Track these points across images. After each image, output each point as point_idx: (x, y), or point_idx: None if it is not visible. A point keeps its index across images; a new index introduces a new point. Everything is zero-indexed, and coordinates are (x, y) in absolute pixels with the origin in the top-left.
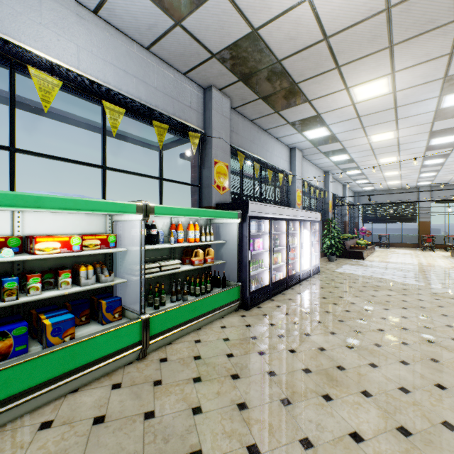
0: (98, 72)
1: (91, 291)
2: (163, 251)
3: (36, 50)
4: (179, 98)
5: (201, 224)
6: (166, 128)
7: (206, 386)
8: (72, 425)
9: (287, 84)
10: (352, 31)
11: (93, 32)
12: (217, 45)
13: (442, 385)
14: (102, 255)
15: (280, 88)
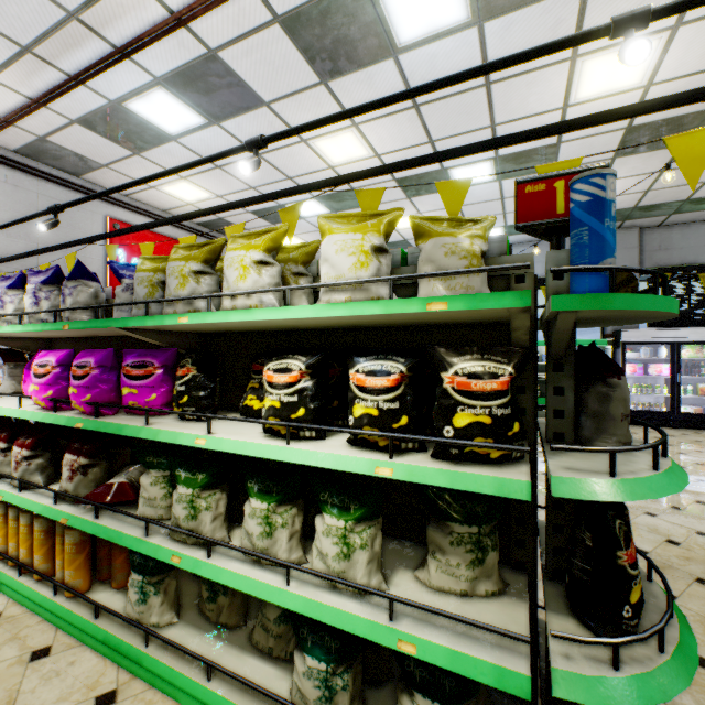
0: None
1: None
2: None
3: None
4: None
5: None
6: None
7: None
8: None
9: (677, 203)
10: (661, 181)
11: None
12: None
13: None
14: None
15: (675, 206)
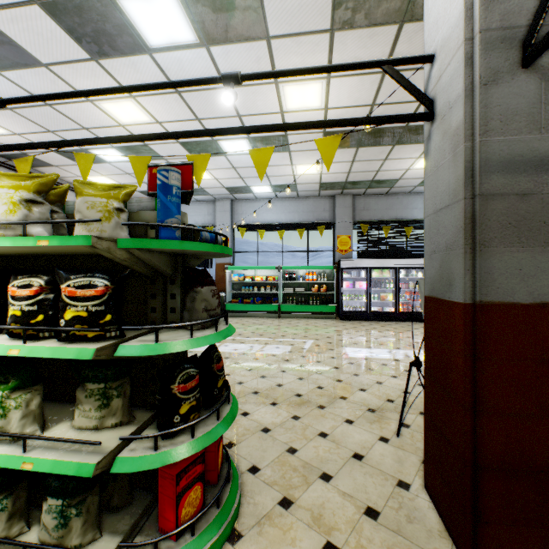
0: (279, 218)
1: (274, 295)
2: (303, 284)
3: (262, 221)
4: (317, 210)
5: (327, 272)
6: (304, 230)
7: (280, 323)
8: (254, 319)
9: (368, 182)
10: (355, 167)
11: (277, 205)
12: (316, 189)
13: (330, 337)
14: (277, 284)
15: (368, 184)
